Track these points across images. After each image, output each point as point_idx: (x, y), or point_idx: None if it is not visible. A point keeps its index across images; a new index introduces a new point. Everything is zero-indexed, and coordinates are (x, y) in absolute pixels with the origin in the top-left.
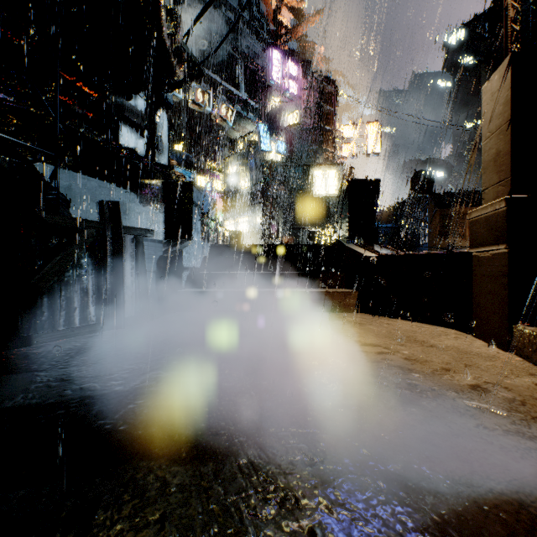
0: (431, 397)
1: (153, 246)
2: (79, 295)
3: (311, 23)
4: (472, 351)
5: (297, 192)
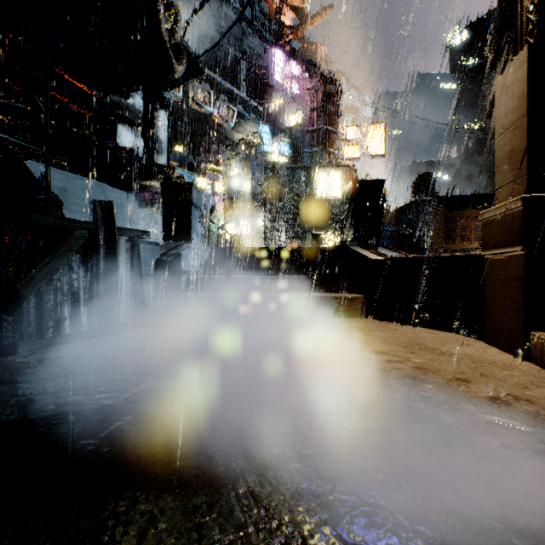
0: (448, 411)
1: (149, 248)
2: (69, 300)
3: (314, 22)
4: (487, 360)
5: (300, 194)
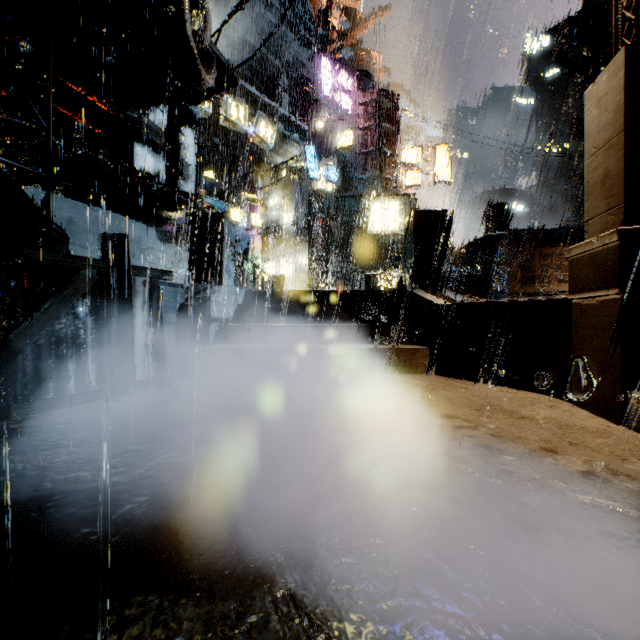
0: (533, 489)
1: (172, 291)
2: (74, 354)
3: (368, 26)
4: (576, 425)
5: (351, 228)
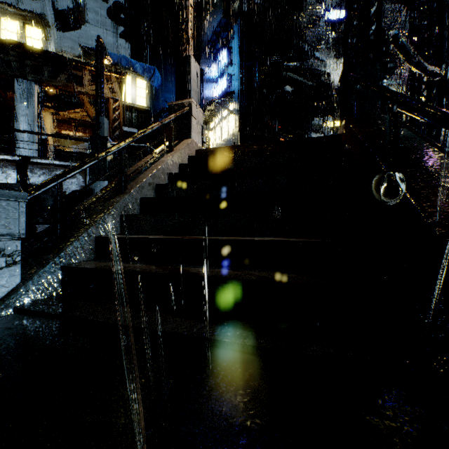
0: None
1: None
2: None
3: None
4: None
5: None
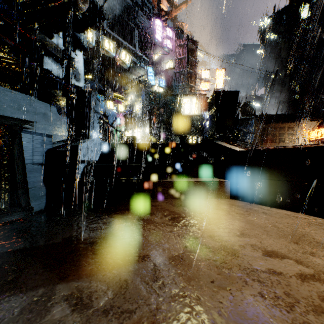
0: None
1: (38, 139)
2: None
3: (180, 8)
4: None
5: (172, 112)
